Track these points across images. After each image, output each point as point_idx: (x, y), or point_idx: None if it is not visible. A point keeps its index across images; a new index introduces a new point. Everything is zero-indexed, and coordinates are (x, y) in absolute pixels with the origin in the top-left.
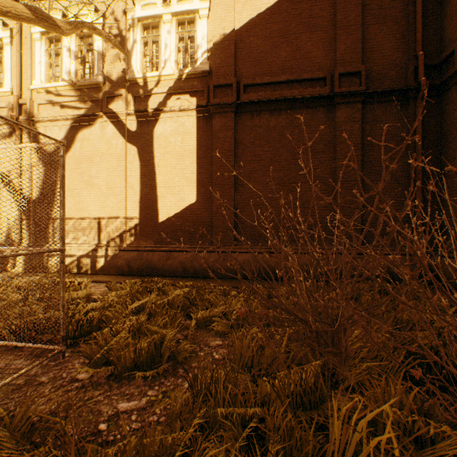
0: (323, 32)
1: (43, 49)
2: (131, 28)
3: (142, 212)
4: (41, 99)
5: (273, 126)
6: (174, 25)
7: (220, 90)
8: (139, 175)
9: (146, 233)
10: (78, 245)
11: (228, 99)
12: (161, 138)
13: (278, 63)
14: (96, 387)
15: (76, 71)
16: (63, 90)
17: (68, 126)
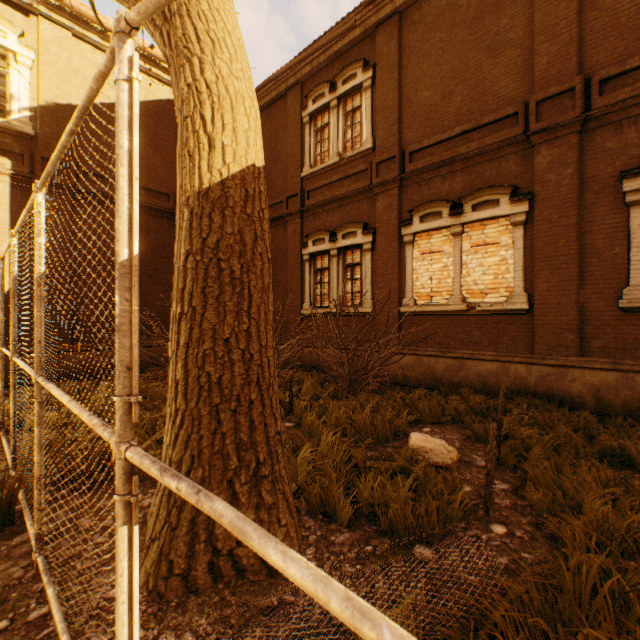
0: (167, 154)
1: None
2: None
3: None
4: None
5: None
6: None
7: None
8: None
9: None
10: None
11: (64, 180)
12: None
13: None
14: None
15: None
16: None
17: None
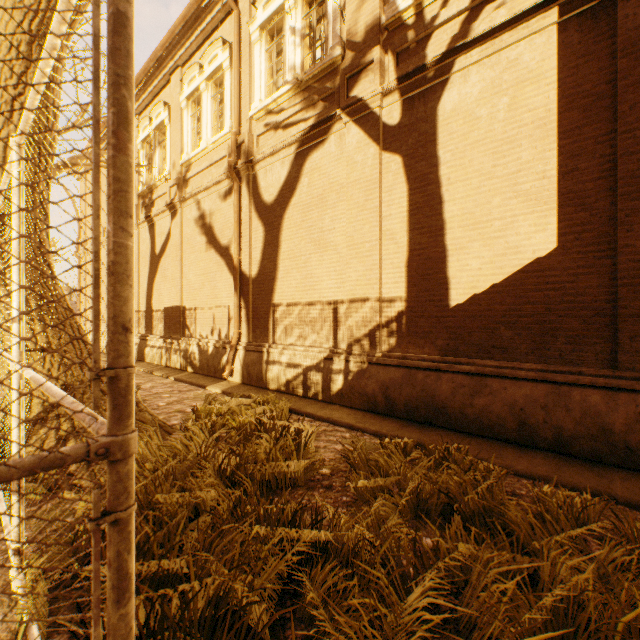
0: None
1: (263, 52)
2: None
3: (411, 286)
4: (259, 127)
5: None
6: None
7: None
8: (406, 211)
9: (419, 331)
10: (305, 349)
11: None
12: (453, 117)
13: None
14: None
15: (302, 60)
16: (286, 100)
17: (291, 155)
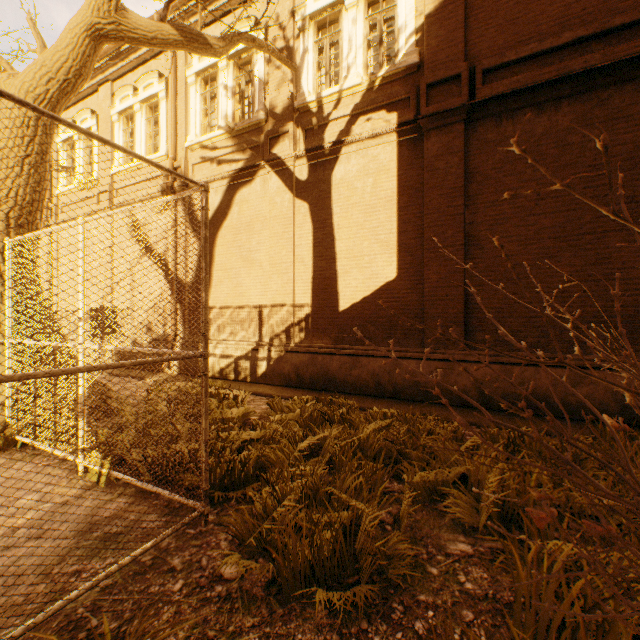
0: None
1: (198, 94)
2: (301, 33)
3: (315, 297)
4: (195, 158)
5: (541, 133)
6: (362, 8)
7: (437, 90)
8: (311, 243)
9: (320, 328)
10: (236, 343)
11: (452, 102)
12: (341, 184)
13: (552, 13)
14: (247, 605)
15: (234, 112)
16: (219, 141)
17: (224, 186)
